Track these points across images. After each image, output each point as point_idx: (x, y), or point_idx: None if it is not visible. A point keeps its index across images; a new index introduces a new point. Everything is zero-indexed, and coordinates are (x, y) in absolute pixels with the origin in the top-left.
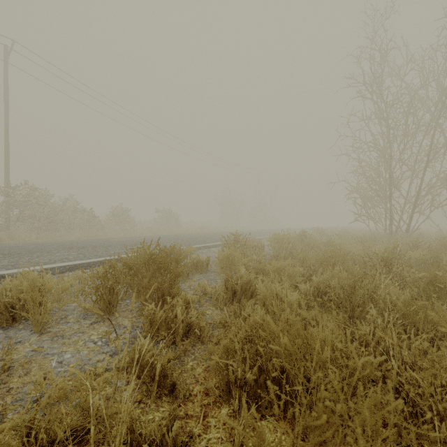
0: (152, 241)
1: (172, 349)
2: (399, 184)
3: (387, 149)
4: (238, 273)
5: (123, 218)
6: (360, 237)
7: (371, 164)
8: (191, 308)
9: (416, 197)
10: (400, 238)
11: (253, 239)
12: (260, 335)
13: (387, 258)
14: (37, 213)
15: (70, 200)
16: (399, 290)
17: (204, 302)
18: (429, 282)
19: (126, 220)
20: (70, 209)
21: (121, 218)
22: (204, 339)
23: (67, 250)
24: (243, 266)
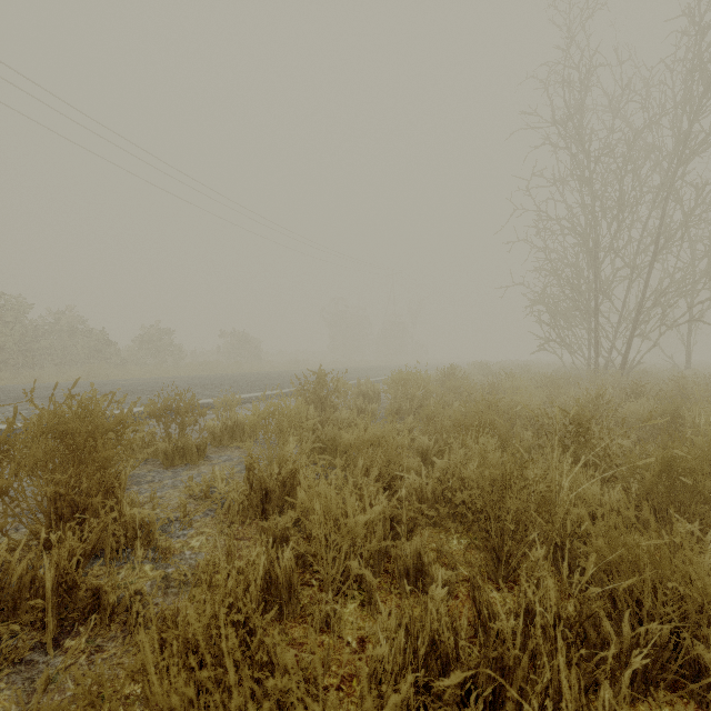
0: (189, 384)
1: (23, 669)
2: (610, 290)
3: (592, 231)
4: (281, 452)
5: (161, 347)
6: (546, 376)
7: (565, 256)
8: (136, 541)
9: (637, 310)
10: (611, 378)
11: (364, 381)
12: (251, 627)
13: (581, 417)
14: None
15: (66, 315)
16: (603, 481)
17: (199, 517)
18: (662, 471)
19: (166, 349)
20: (68, 331)
21: (157, 345)
22: (131, 628)
23: (7, 402)
24: (291, 437)
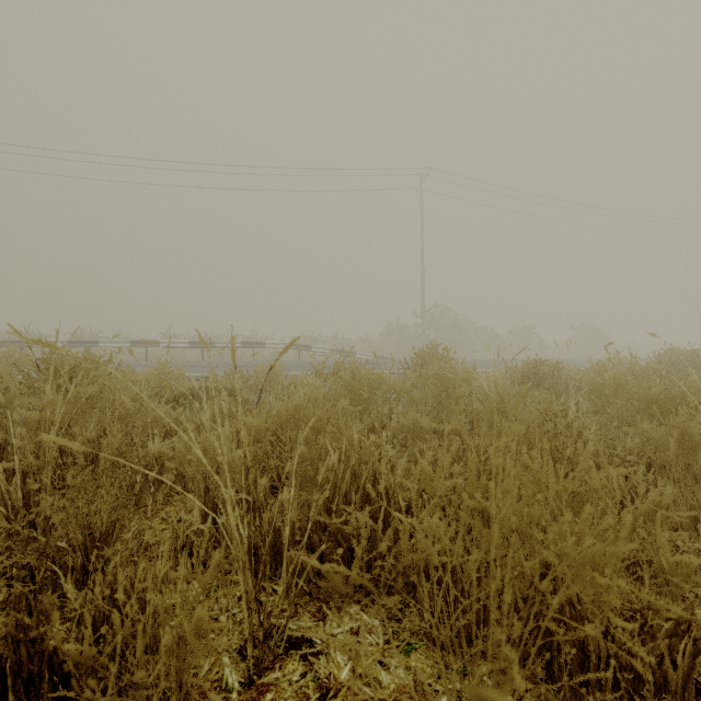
0: None
1: None
2: None
3: None
4: None
5: (527, 339)
6: None
7: None
8: None
9: None
10: None
11: None
12: None
13: None
14: (450, 334)
15: (467, 319)
16: None
17: None
18: None
19: (531, 341)
20: (467, 330)
21: (525, 338)
22: None
23: None
24: None
